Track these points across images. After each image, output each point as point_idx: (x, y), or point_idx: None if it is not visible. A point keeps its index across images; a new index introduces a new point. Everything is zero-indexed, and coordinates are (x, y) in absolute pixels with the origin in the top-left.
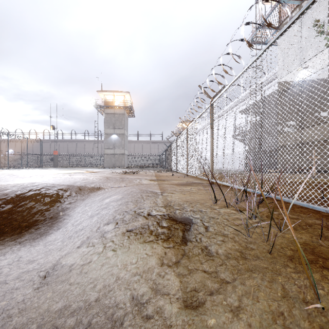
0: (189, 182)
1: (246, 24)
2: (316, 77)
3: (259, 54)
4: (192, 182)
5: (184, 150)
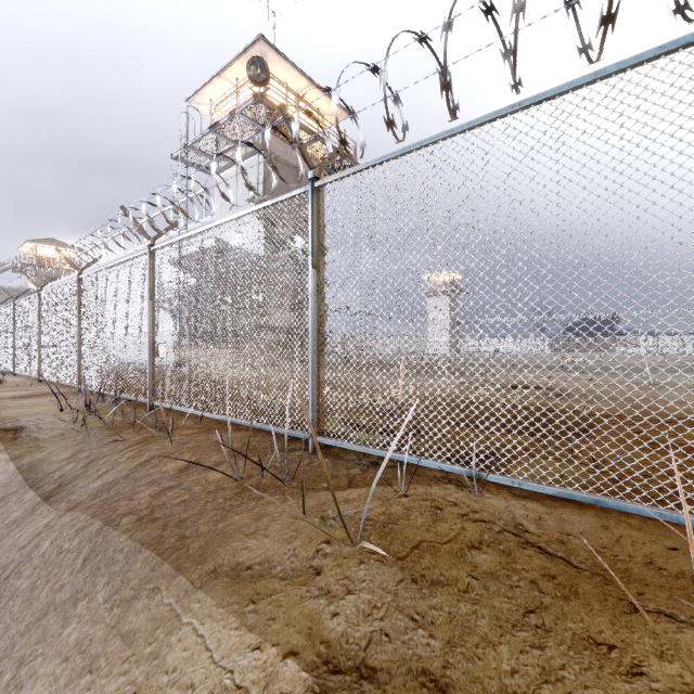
0: (40, 393)
1: (111, 220)
2: (250, 249)
3: (120, 262)
4: (44, 392)
5: (34, 333)
